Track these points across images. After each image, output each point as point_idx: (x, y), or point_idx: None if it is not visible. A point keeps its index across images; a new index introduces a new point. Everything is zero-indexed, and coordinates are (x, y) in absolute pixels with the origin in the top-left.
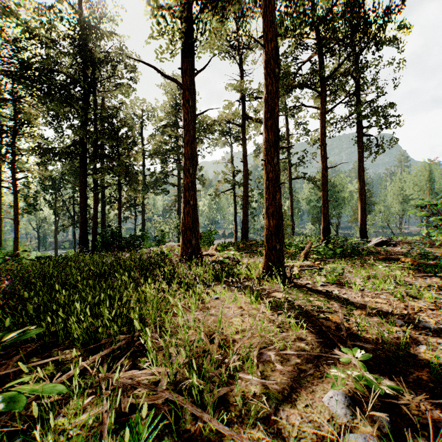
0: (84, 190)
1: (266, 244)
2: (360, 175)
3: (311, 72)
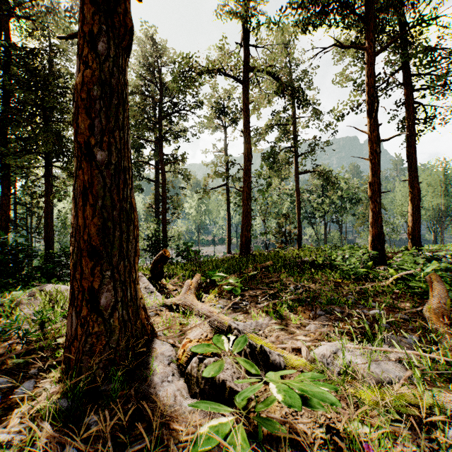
0: None
1: None
2: (411, 158)
3: None
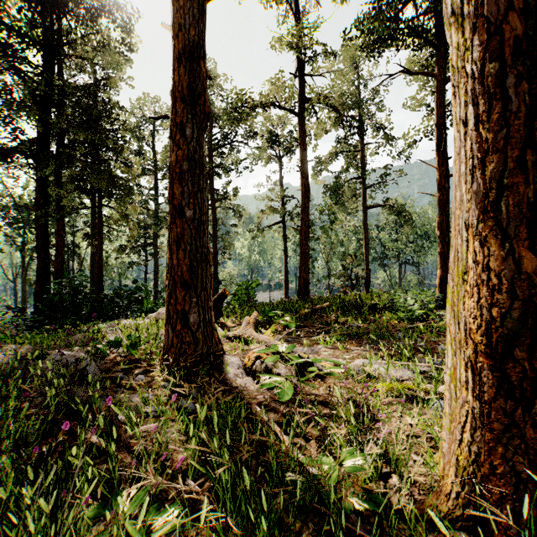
0: (43, 216)
1: (484, 360)
2: None
3: None
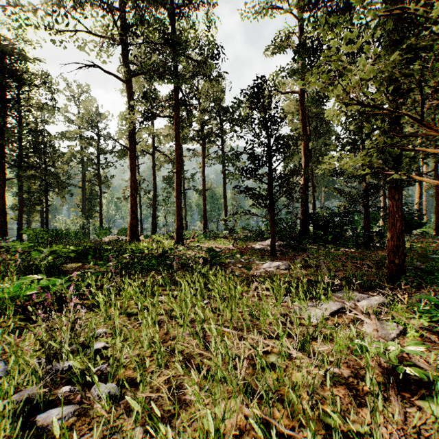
0: (5, 193)
1: (176, 231)
2: (224, 193)
3: (197, 135)
